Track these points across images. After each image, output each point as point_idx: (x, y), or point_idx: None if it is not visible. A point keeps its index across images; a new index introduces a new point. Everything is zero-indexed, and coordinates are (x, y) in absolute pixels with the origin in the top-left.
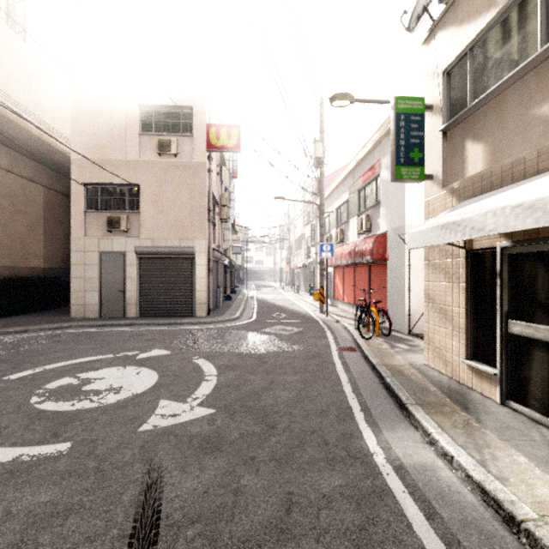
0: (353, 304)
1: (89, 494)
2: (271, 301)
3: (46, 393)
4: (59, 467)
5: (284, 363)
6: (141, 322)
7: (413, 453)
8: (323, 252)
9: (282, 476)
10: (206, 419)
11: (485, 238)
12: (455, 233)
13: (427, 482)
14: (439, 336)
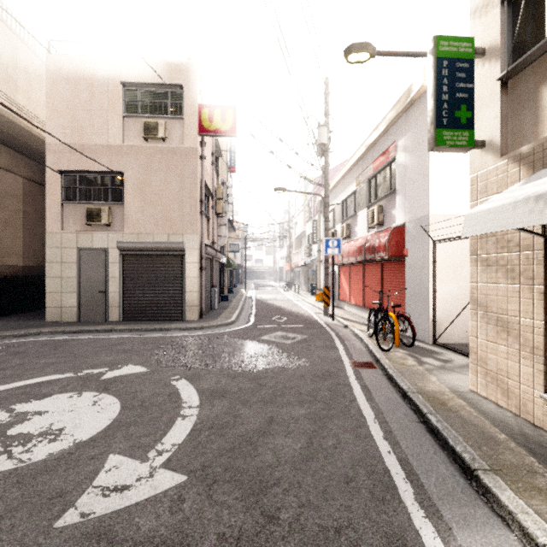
0: (362, 306)
1: None
2: (271, 302)
3: None
4: None
5: (287, 386)
6: (123, 328)
7: None
8: (329, 248)
9: None
10: (168, 498)
11: None
12: None
13: None
14: (496, 356)
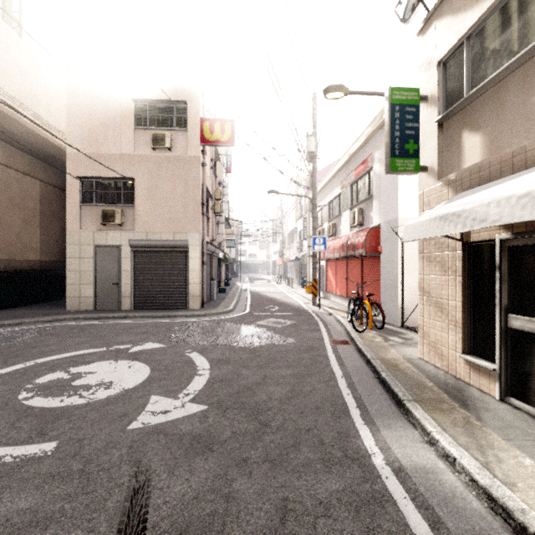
0: (346, 296)
1: (72, 500)
2: (264, 294)
3: (35, 388)
4: (42, 469)
5: (277, 356)
6: (136, 315)
7: (412, 453)
8: (316, 245)
9: (276, 479)
10: (197, 417)
11: (484, 230)
12: (455, 225)
13: (429, 486)
14: (435, 330)
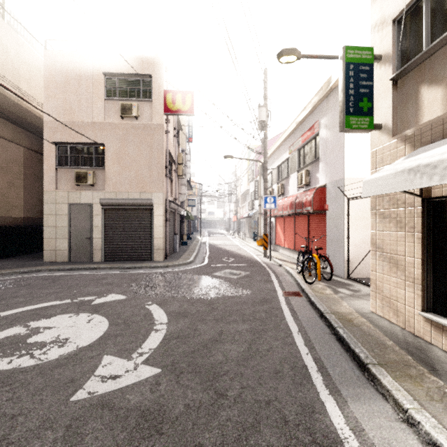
0: (293, 249)
1: None
2: (221, 246)
3: None
4: None
5: (233, 309)
6: (105, 266)
7: (391, 438)
8: (267, 204)
9: None
10: (149, 383)
11: None
12: (430, 177)
13: None
14: (389, 285)
